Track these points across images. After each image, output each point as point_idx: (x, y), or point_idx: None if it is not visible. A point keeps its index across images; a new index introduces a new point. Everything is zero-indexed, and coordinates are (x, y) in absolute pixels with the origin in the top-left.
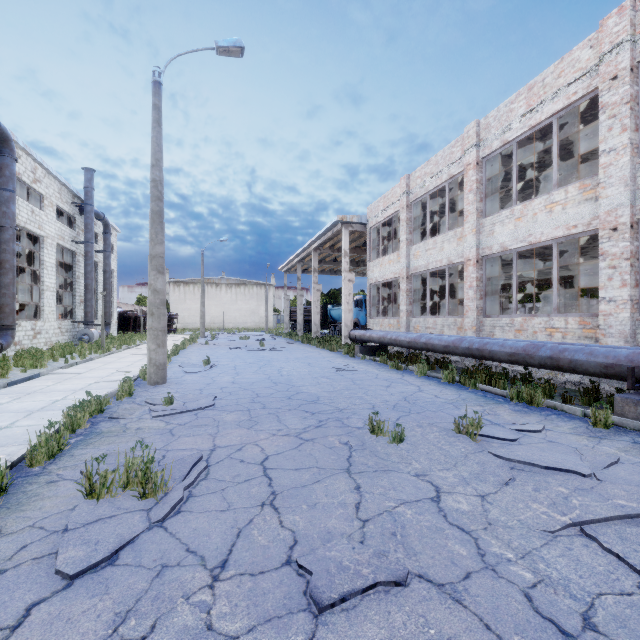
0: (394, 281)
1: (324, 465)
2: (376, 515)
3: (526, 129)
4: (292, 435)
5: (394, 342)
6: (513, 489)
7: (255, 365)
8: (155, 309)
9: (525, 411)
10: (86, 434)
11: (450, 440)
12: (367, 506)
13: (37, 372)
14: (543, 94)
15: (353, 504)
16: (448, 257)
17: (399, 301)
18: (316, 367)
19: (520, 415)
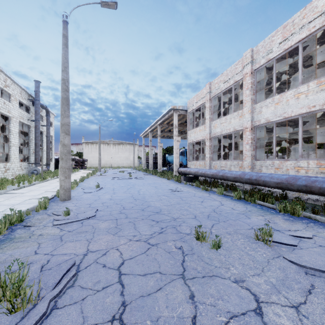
0: (202, 141)
1: (165, 270)
2: None
3: (282, 51)
4: (143, 240)
5: (203, 175)
6: (317, 298)
7: (125, 188)
8: (64, 156)
9: (292, 220)
10: (2, 240)
11: (253, 246)
12: (202, 322)
13: None
14: (293, 29)
15: (190, 319)
16: (234, 127)
17: (204, 152)
18: (159, 189)
19: (290, 223)
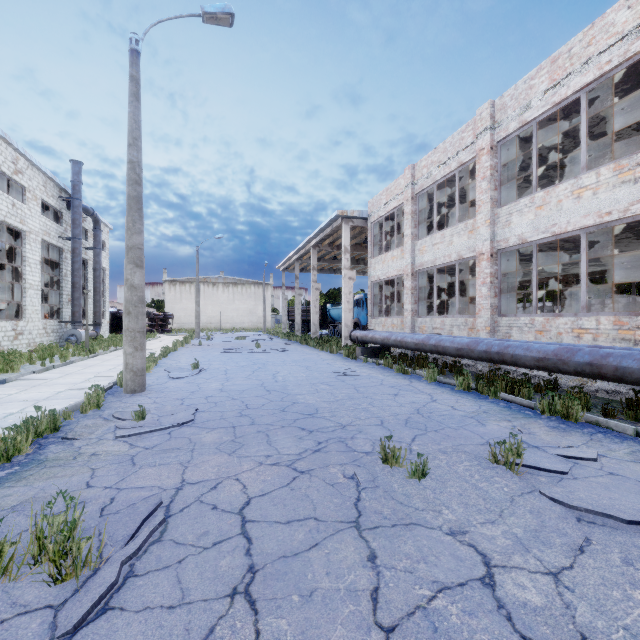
0: (397, 279)
1: (324, 515)
2: (404, 617)
3: (549, 107)
4: (284, 464)
5: (399, 344)
6: (594, 560)
7: (248, 369)
8: (132, 307)
9: (563, 428)
10: (24, 463)
11: (486, 474)
12: (389, 597)
13: (6, 377)
14: (569, 66)
15: (368, 592)
16: (458, 252)
17: (402, 300)
18: (315, 371)
19: (559, 434)
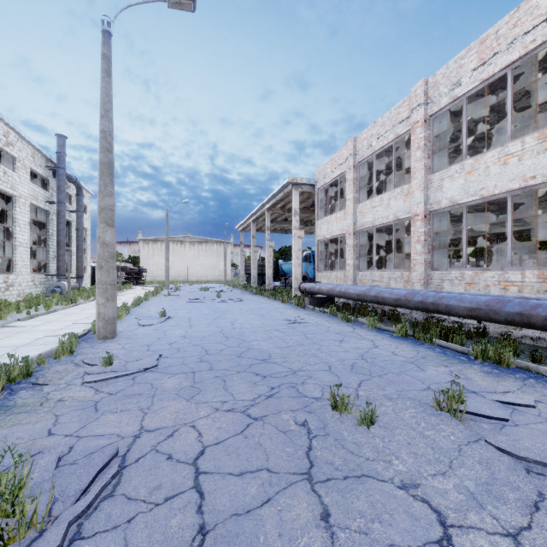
0: (340, 238)
1: (277, 466)
2: None
3: (477, 83)
4: (238, 410)
5: (343, 295)
6: None
7: (209, 317)
8: (104, 262)
9: (497, 373)
10: None
11: (431, 421)
12: None
13: None
14: (496, 46)
15: None
16: (395, 213)
17: (345, 256)
18: (268, 319)
19: (494, 379)
